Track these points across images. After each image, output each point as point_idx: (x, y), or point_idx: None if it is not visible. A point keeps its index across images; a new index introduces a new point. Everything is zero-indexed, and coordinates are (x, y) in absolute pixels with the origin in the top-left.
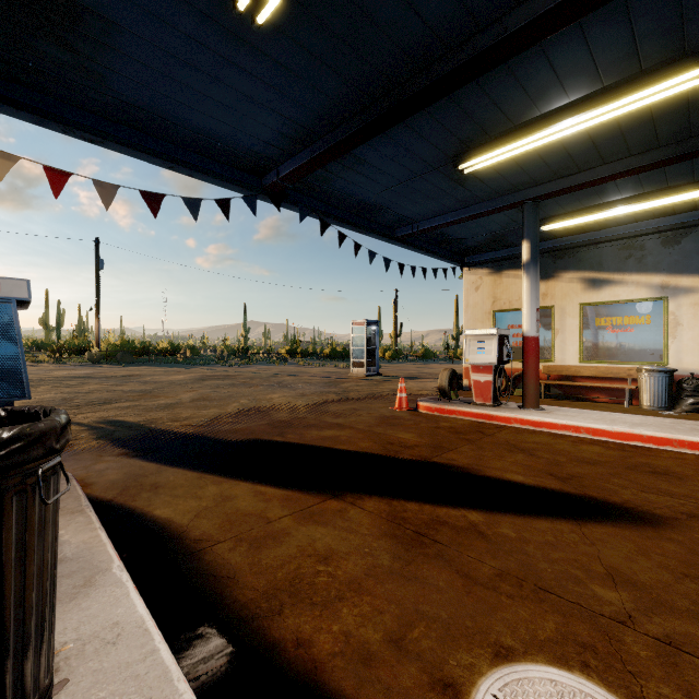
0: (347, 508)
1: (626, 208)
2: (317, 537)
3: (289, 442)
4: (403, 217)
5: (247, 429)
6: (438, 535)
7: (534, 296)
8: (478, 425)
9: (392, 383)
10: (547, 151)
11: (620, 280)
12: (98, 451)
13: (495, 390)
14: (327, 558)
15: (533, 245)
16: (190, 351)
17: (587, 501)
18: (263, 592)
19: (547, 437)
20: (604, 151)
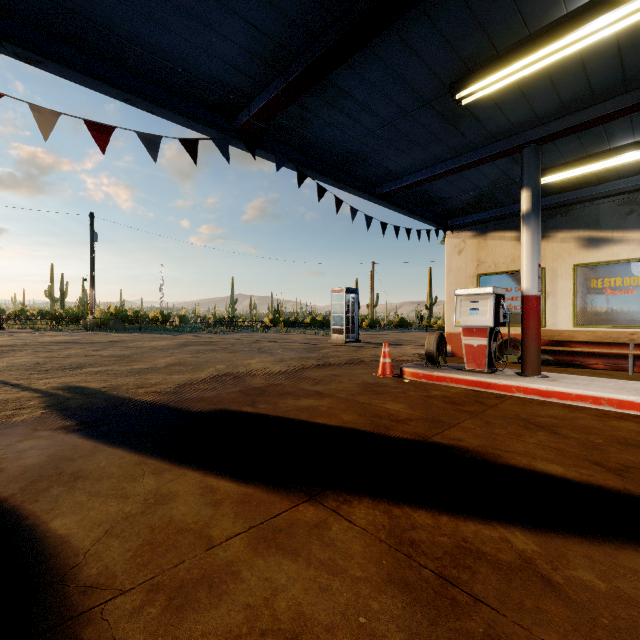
0: (328, 520)
1: (637, 152)
2: (279, 585)
3: (260, 414)
4: (387, 171)
5: (216, 397)
6: (477, 584)
7: (536, 250)
8: (475, 394)
9: (372, 349)
10: (562, 73)
11: (620, 238)
12: (37, 423)
13: (490, 355)
14: None
15: (535, 193)
16: (180, 319)
17: None
18: None
19: (562, 409)
20: (631, 72)
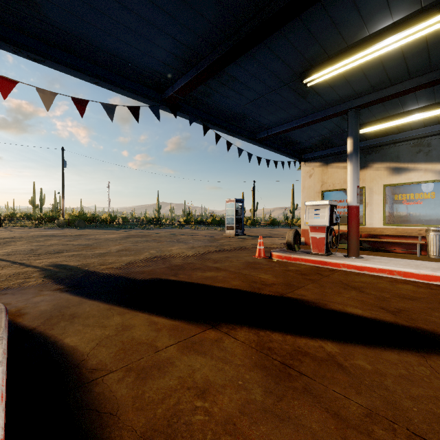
0: (223, 338)
1: (421, 114)
2: (196, 368)
3: (181, 281)
4: (261, 124)
5: (151, 271)
6: (302, 367)
7: (356, 177)
8: (316, 268)
9: (252, 240)
10: (369, 68)
11: (413, 168)
12: (41, 287)
13: (327, 244)
14: (204, 392)
15: (355, 140)
16: (123, 220)
17: (421, 333)
18: (141, 434)
19: (369, 278)
20: (412, 67)
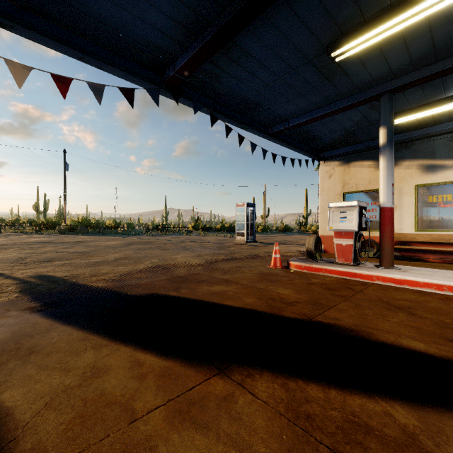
0: (235, 393)
1: None
2: None
3: (182, 297)
4: (277, 116)
5: (149, 284)
6: None
7: (390, 173)
8: (345, 281)
9: (265, 247)
10: (413, 36)
11: (451, 165)
12: (10, 305)
13: (355, 252)
14: None
15: (389, 130)
16: (128, 226)
17: None
18: None
19: (413, 294)
20: None
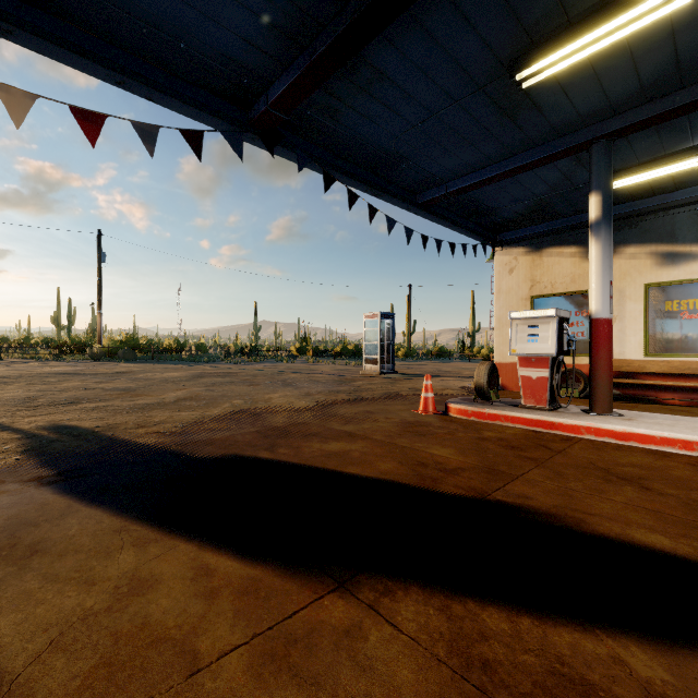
0: (364, 623)
1: None
2: None
3: (279, 461)
4: (429, 176)
5: (228, 439)
6: None
7: (607, 265)
8: (536, 436)
9: (410, 382)
10: (646, 48)
11: None
12: (6, 473)
13: (551, 389)
14: None
15: (606, 197)
16: (198, 348)
17: None
18: None
19: (646, 456)
20: None
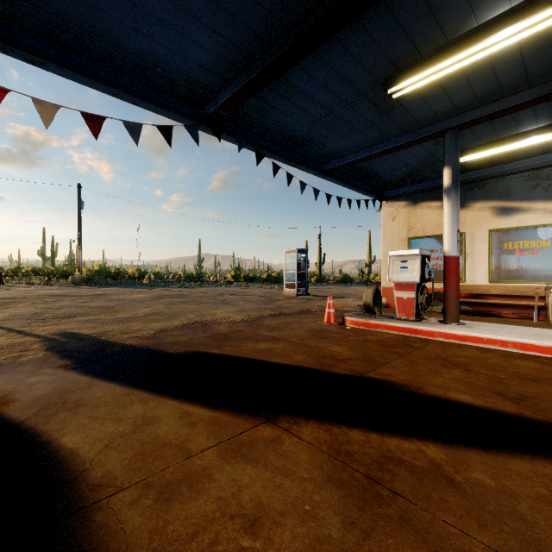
0: (282, 437)
1: (540, 137)
2: (244, 483)
3: (226, 355)
4: (331, 151)
5: (188, 341)
6: (396, 482)
7: (455, 218)
8: (404, 338)
9: (319, 301)
10: (475, 73)
11: (528, 207)
12: (41, 363)
13: (417, 306)
14: (254, 522)
15: (454, 171)
16: (155, 276)
17: None
18: None
19: (475, 351)
20: (532, 72)
